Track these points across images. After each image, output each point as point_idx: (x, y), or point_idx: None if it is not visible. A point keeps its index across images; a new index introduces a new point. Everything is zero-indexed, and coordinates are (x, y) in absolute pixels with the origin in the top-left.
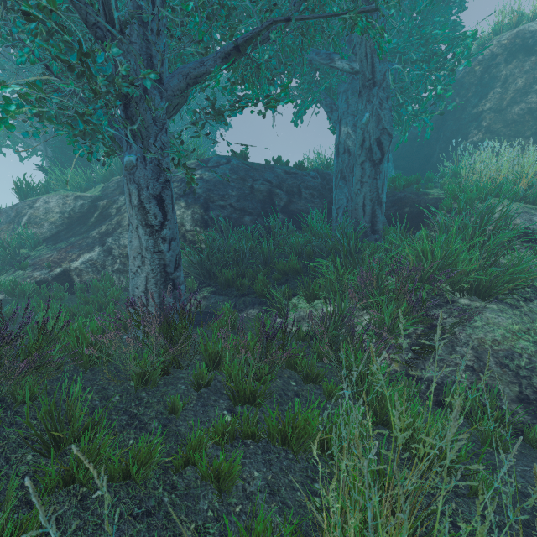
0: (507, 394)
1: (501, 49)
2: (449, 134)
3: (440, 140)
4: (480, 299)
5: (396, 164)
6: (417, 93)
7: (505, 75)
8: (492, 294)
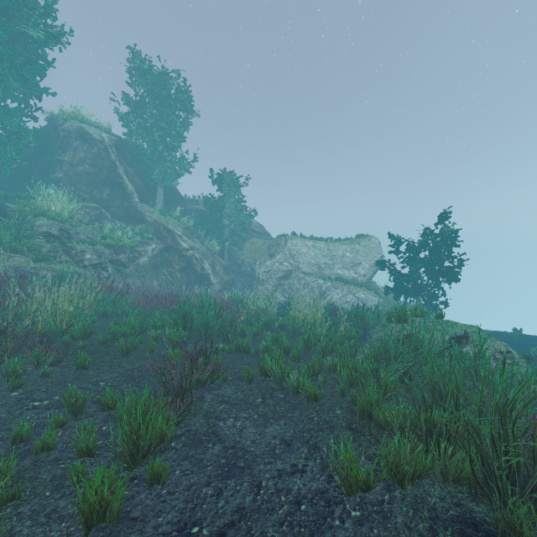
0: (12, 276)
1: (74, 130)
2: (44, 165)
3: (38, 167)
4: (15, 254)
5: (1, 170)
6: (1, 151)
7: (75, 147)
8: (18, 251)
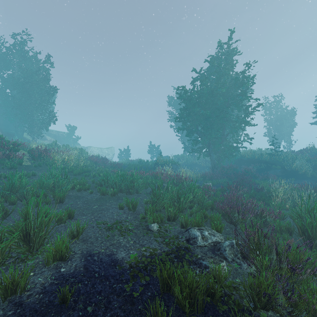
0: None
1: None
2: None
3: None
4: None
5: None
6: None
7: None
8: None
